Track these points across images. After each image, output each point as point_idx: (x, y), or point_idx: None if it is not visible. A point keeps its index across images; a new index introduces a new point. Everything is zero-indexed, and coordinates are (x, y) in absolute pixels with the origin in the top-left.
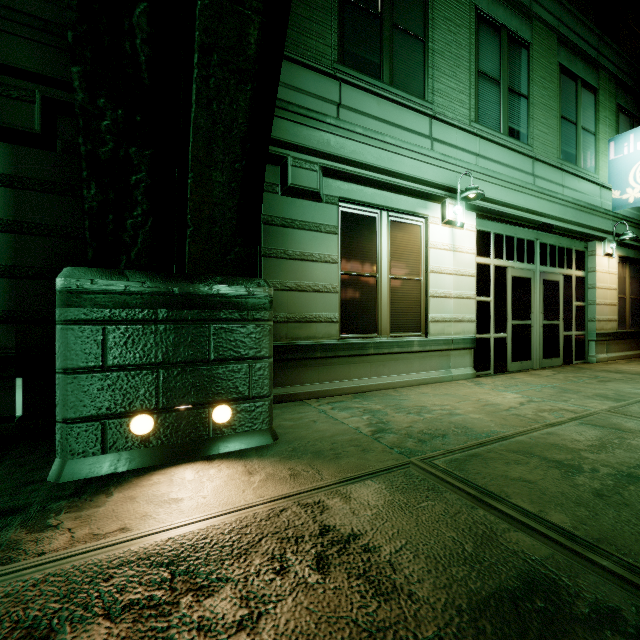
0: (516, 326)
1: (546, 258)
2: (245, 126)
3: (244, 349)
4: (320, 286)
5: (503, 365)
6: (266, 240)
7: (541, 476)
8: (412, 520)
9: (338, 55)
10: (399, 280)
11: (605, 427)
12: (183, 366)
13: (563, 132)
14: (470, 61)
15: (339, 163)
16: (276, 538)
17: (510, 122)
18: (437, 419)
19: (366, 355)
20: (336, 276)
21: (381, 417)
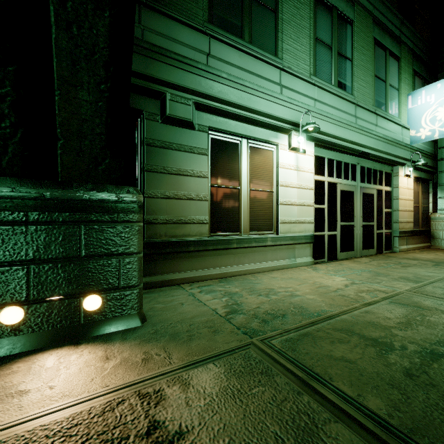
0: (343, 226)
1: (364, 177)
2: (107, 51)
3: (114, 246)
4: (193, 195)
5: (334, 255)
6: (148, 158)
7: (360, 355)
8: (240, 411)
9: (208, 16)
10: (256, 191)
11: (409, 305)
12: (54, 262)
13: (376, 87)
14: (310, 30)
15: (208, 100)
16: (100, 441)
17: (339, 77)
18: (280, 300)
19: (230, 249)
20: (206, 188)
21: (237, 299)
